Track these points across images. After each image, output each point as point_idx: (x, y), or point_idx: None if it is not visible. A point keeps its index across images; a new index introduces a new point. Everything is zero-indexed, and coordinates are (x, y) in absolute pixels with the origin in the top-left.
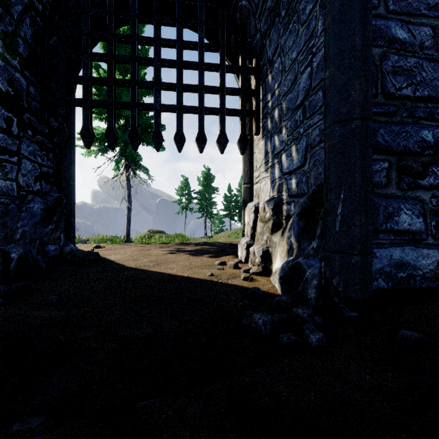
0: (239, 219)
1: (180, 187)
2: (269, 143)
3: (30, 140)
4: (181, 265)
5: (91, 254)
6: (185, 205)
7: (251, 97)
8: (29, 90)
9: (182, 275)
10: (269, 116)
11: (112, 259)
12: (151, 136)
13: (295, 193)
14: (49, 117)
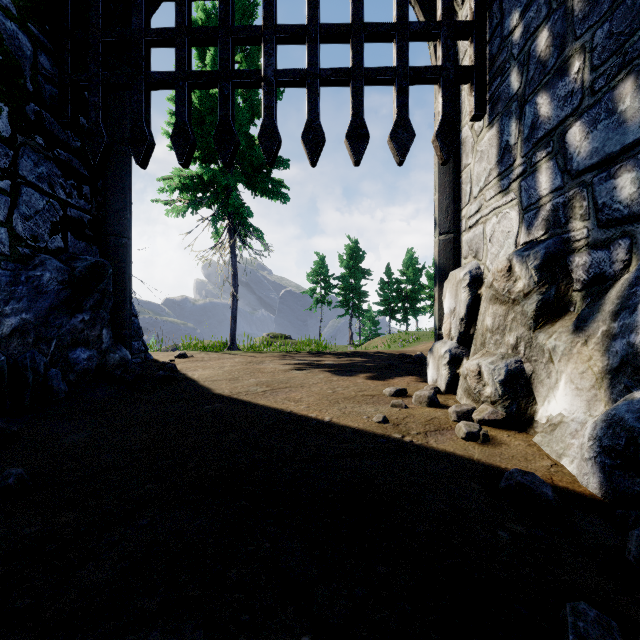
0: (403, 317)
1: (312, 270)
2: (513, 125)
3: (41, 154)
4: (316, 394)
5: (164, 367)
6: (320, 297)
7: (463, 39)
8: (38, 60)
9: (319, 418)
10: (516, 62)
11: (194, 377)
12: (258, 135)
13: (634, 211)
14: (77, 114)
